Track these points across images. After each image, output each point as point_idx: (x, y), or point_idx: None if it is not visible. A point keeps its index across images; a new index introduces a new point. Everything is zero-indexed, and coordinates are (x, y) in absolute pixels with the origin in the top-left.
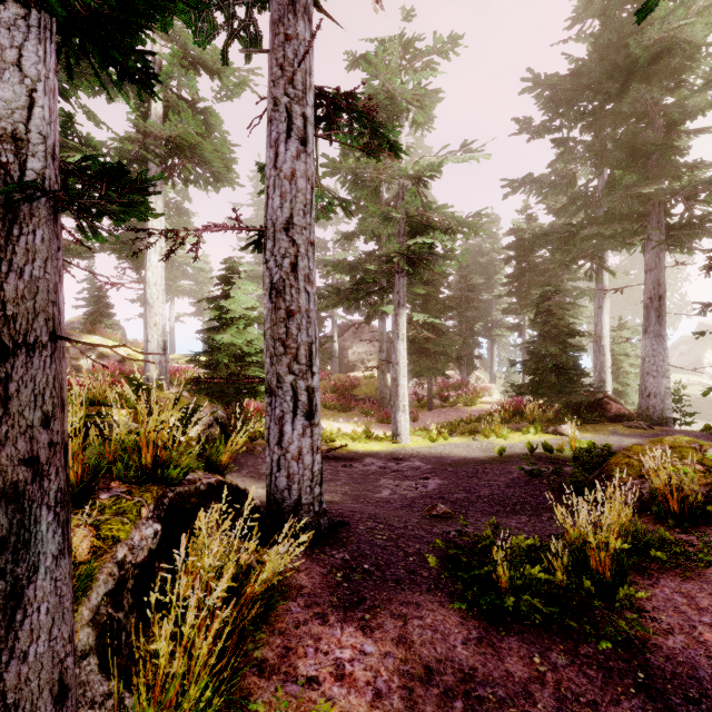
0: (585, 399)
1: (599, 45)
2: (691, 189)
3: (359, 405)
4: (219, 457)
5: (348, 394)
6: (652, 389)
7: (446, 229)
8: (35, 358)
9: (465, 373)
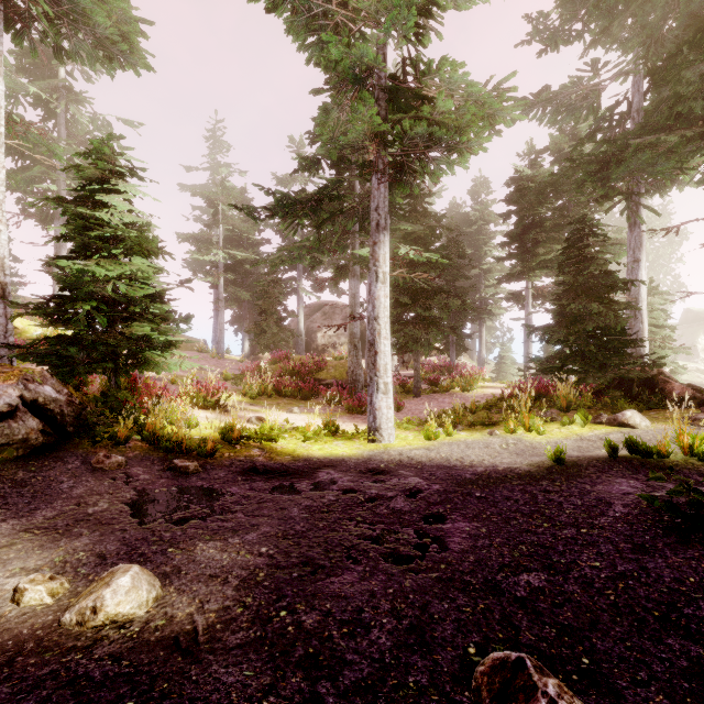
0: (635, 377)
1: None
2: None
3: (324, 390)
4: None
5: (312, 378)
6: None
7: None
8: None
9: (454, 354)
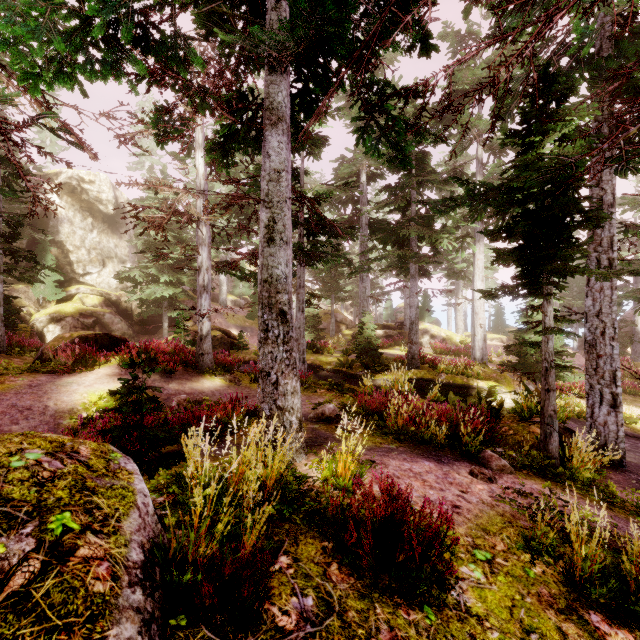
0: None
1: None
2: None
3: None
4: (564, 417)
5: None
6: None
7: None
8: (553, 392)
9: None
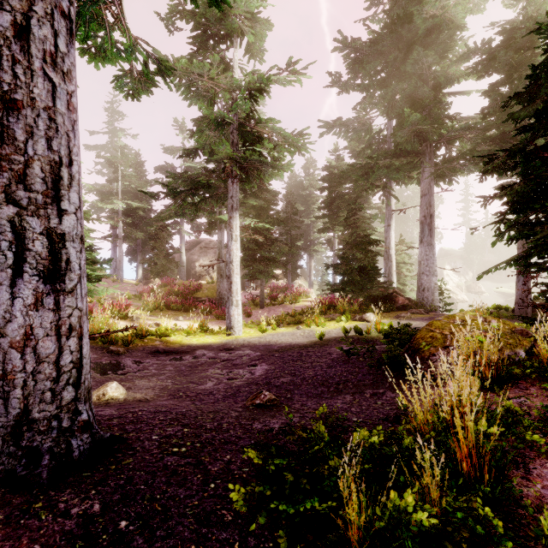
0: (381, 294)
1: (390, 17)
2: (452, 135)
3: (200, 305)
4: None
5: (191, 296)
6: (426, 285)
7: (275, 146)
8: None
9: (290, 279)
